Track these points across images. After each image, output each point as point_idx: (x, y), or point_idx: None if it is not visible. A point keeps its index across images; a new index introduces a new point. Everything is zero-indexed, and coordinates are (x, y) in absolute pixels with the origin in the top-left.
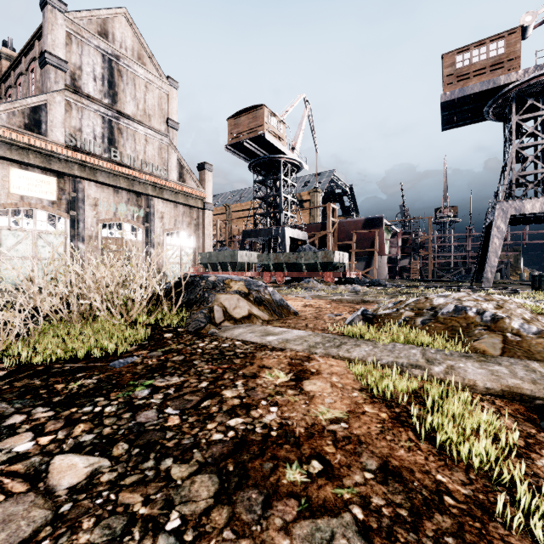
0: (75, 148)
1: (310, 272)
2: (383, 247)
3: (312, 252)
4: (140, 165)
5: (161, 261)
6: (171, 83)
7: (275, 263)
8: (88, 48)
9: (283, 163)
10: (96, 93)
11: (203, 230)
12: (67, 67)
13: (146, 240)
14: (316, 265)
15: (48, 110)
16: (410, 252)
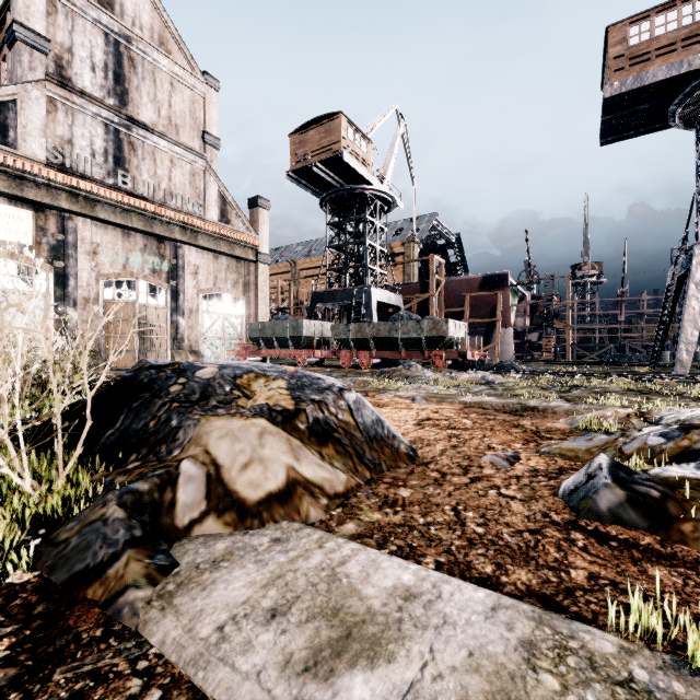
0: (61, 168)
1: (410, 351)
2: (509, 316)
3: (413, 322)
4: (163, 197)
5: (195, 335)
6: (209, 82)
7: (358, 337)
8: (83, 21)
9: (368, 198)
10: (95, 90)
11: (256, 292)
12: (49, 47)
13: (172, 306)
14: (420, 341)
15: (18, 109)
16: (539, 323)
